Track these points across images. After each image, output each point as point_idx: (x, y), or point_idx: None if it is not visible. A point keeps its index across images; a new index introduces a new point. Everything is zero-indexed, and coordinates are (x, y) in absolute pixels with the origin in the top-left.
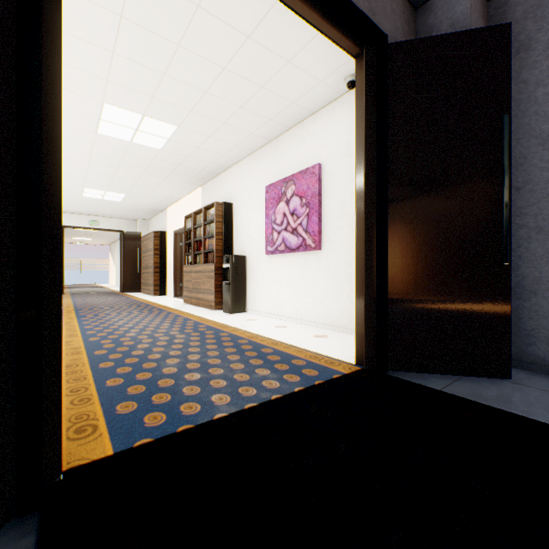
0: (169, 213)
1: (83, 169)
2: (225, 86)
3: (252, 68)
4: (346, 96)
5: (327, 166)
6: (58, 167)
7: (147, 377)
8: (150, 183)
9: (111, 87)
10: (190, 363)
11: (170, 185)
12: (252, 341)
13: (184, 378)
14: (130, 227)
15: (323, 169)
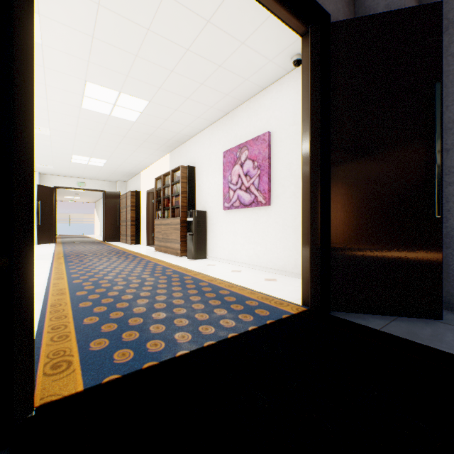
0: (143, 175)
1: (71, 139)
2: (188, 65)
3: (211, 49)
4: (293, 73)
5: (275, 134)
6: (30, 126)
7: (119, 315)
8: (127, 150)
9: (92, 68)
10: (157, 303)
11: (143, 152)
12: (211, 284)
13: (151, 317)
14: (111, 188)
15: (272, 136)
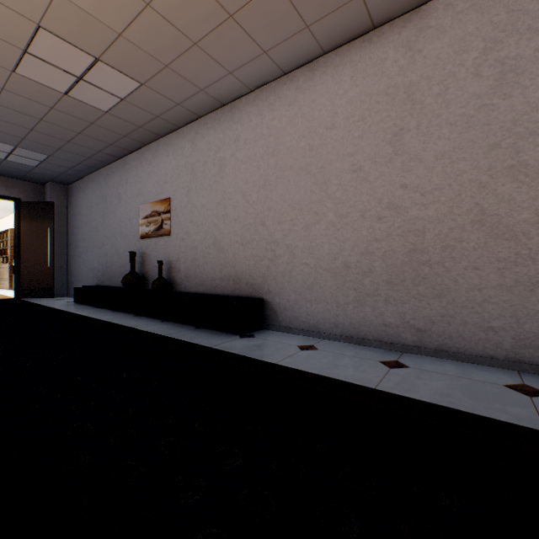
0: None
1: None
2: None
3: None
4: None
5: None
6: None
7: None
8: None
9: None
10: None
11: None
12: None
13: None
14: None
15: None
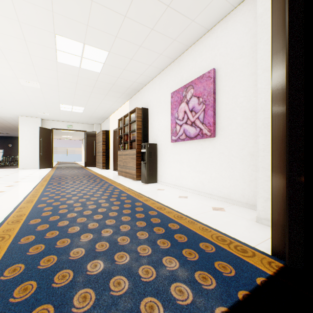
0: (111, 119)
1: (56, 90)
2: (139, 8)
3: None
4: (239, 7)
5: (220, 70)
6: None
7: (49, 264)
8: (97, 99)
9: (57, 19)
10: (100, 242)
11: (109, 100)
12: (160, 213)
13: (84, 270)
14: (90, 129)
15: (217, 72)
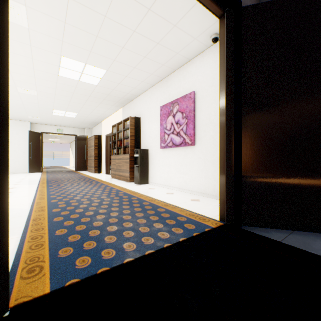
0: (103, 124)
1: (52, 98)
2: (135, 43)
3: (152, 30)
4: (211, 48)
5: (199, 93)
6: (5, 83)
7: (82, 228)
8: (91, 106)
9: (65, 46)
10: (111, 218)
11: (103, 107)
12: (152, 203)
13: (106, 230)
14: (81, 133)
15: (196, 95)
